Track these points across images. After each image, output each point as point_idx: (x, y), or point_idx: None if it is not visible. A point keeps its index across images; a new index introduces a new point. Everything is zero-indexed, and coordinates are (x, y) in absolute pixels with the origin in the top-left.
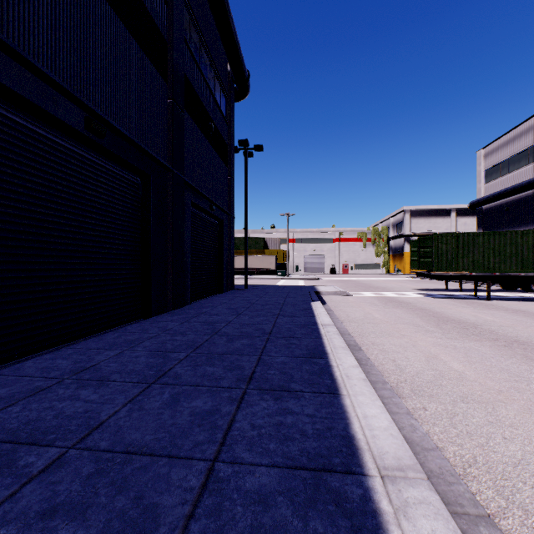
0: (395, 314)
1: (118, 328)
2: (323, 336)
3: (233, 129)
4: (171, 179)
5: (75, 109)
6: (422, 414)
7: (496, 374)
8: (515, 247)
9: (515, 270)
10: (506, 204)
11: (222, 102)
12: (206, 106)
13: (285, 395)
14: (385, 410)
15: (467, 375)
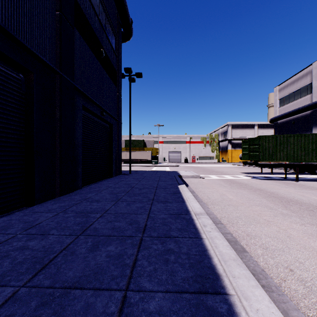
0: (244, 194)
1: None
2: (201, 233)
3: (120, 60)
4: (59, 81)
5: None
6: None
7: None
8: (315, 144)
9: (315, 160)
10: (292, 119)
11: (112, 38)
12: (97, 35)
13: None
14: None
15: None
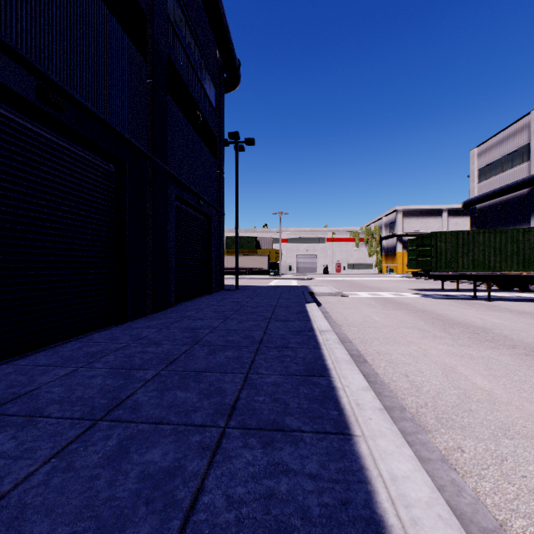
0: (396, 316)
1: (84, 336)
2: (322, 346)
3: (223, 121)
4: (151, 168)
5: (23, 73)
6: (460, 458)
7: (530, 393)
8: (516, 245)
9: (516, 270)
10: (499, 203)
11: (211, 91)
12: (193, 93)
13: (278, 438)
14: (418, 464)
15: (498, 394)
